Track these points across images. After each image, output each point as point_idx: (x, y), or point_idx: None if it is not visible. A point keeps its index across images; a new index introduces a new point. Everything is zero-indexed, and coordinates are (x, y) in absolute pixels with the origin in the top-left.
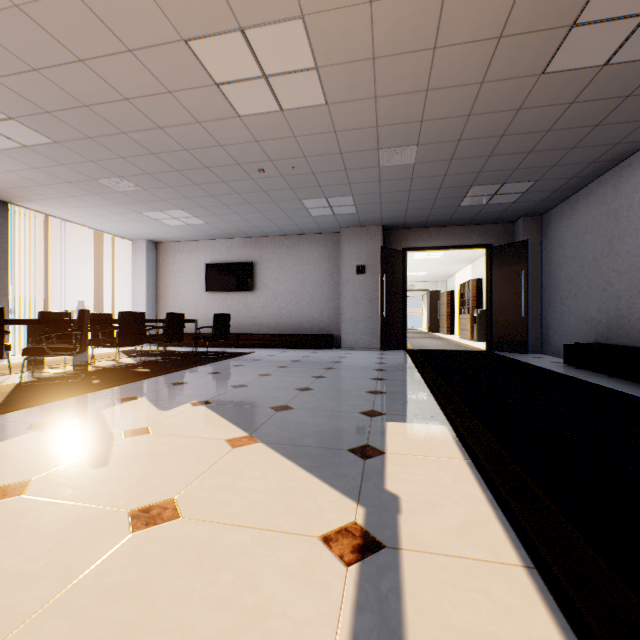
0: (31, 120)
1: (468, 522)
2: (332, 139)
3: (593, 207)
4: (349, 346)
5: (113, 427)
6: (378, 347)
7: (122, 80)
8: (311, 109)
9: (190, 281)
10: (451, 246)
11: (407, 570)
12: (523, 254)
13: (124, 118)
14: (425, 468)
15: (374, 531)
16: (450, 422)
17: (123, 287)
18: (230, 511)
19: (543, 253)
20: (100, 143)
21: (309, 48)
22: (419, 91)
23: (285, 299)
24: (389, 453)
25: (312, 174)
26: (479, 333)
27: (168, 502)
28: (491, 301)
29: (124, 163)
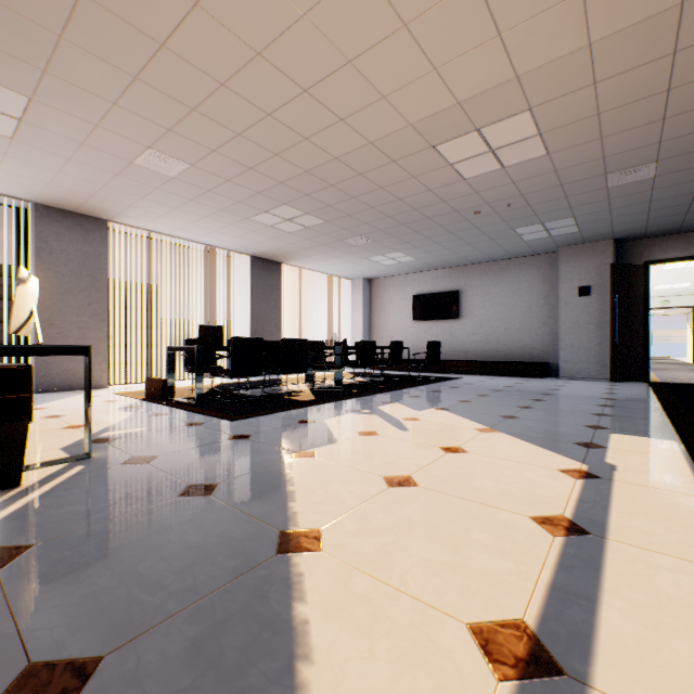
0: (317, 212)
1: (670, 480)
2: (551, 177)
3: None
4: (568, 375)
5: (394, 415)
6: (607, 378)
7: (382, 178)
8: (531, 161)
9: (398, 312)
10: None
11: (615, 486)
12: None
13: (376, 199)
14: (642, 458)
15: (594, 473)
16: (681, 439)
17: (344, 319)
18: (496, 454)
19: None
20: (354, 217)
21: (533, 124)
22: (653, 122)
23: (492, 326)
24: (610, 448)
25: (528, 206)
26: None
27: (457, 447)
28: None
29: (365, 226)
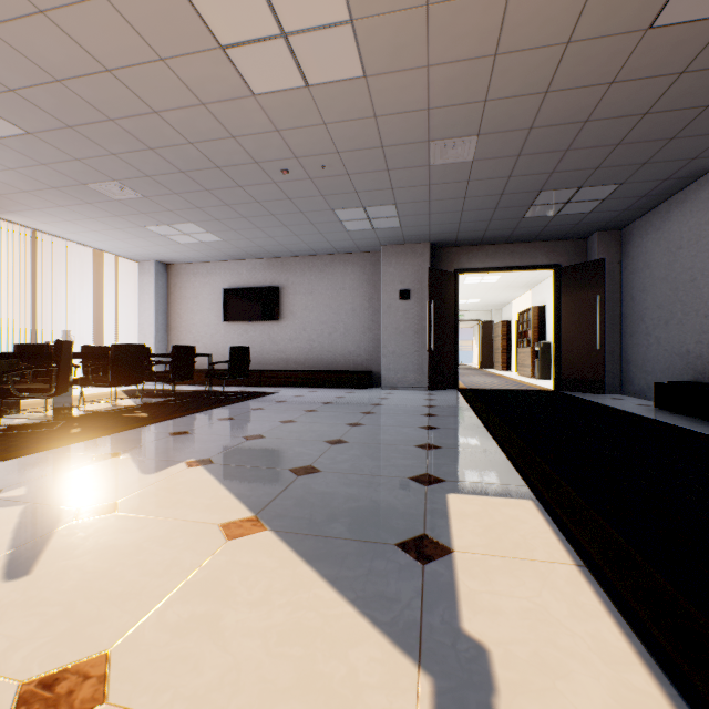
0: None
1: None
2: (371, 127)
3: (690, 216)
4: (391, 385)
5: (68, 502)
6: (425, 386)
7: (99, 42)
8: (345, 84)
9: (206, 309)
10: (512, 267)
11: None
12: (599, 275)
13: (109, 98)
14: (519, 583)
15: None
16: (537, 495)
17: (128, 316)
18: (196, 686)
19: (623, 274)
20: (84, 134)
21: None
22: (485, 56)
23: (316, 330)
24: (458, 551)
25: (347, 176)
26: (542, 369)
27: (95, 661)
28: (559, 332)
29: (117, 162)
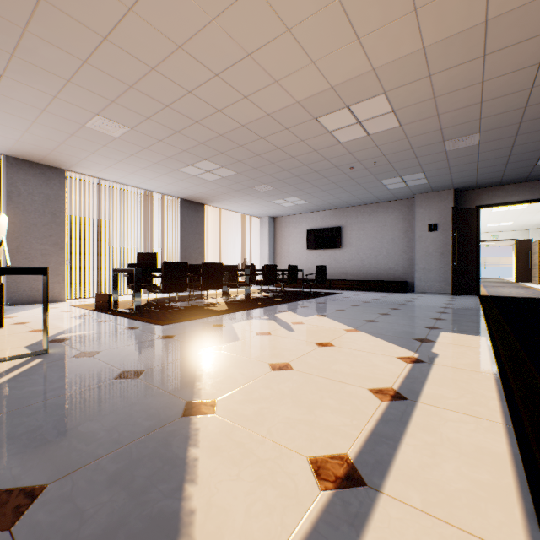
0: (231, 166)
1: (473, 363)
2: (404, 142)
3: None
4: (421, 291)
5: (285, 320)
6: (449, 292)
7: (279, 141)
8: (389, 130)
9: (296, 242)
10: (531, 200)
11: (434, 367)
12: None
13: (275, 157)
14: (458, 348)
15: (421, 359)
16: (489, 335)
17: (254, 248)
18: (355, 347)
19: None
20: (259, 170)
21: (388, 104)
22: (474, 104)
23: (365, 253)
24: (438, 342)
25: (389, 164)
26: None
27: (327, 342)
28: None
29: (268, 177)
